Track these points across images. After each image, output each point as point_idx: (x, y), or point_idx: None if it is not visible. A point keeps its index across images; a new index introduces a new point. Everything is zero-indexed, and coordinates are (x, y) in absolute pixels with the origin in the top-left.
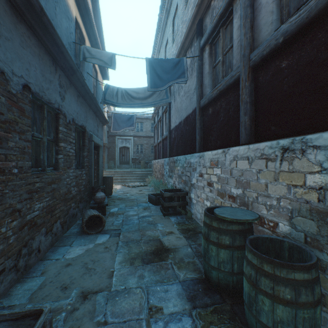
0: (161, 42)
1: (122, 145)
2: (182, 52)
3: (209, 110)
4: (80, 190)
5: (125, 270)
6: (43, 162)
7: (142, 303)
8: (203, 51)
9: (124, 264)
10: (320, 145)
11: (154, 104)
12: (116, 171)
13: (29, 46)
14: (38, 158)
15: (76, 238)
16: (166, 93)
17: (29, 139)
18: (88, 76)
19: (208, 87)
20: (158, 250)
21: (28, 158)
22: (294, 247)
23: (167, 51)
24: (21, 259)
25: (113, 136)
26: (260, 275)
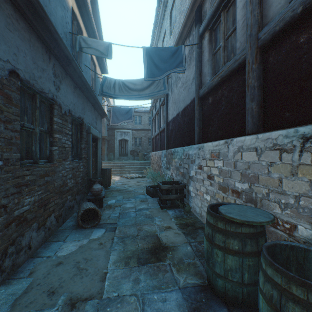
0: (158, 36)
1: (121, 138)
2: (179, 42)
3: (209, 99)
4: (77, 182)
5: (119, 272)
6: (35, 154)
7: None
8: (202, 38)
9: (119, 264)
10: None
11: (151, 95)
12: (115, 163)
13: (17, 29)
14: (30, 150)
15: (70, 232)
16: (164, 84)
17: (17, 129)
18: (86, 68)
19: (208, 76)
20: (155, 248)
21: (16, 149)
22: None
23: (165, 44)
24: (7, 259)
25: (112, 129)
26: (286, 300)
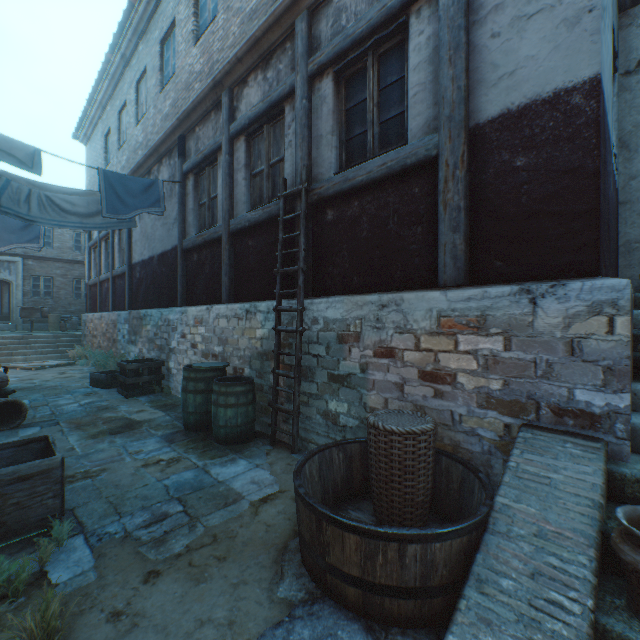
0: (109, 96)
1: None
2: (155, 154)
3: (195, 256)
4: None
5: (89, 442)
6: None
7: (121, 452)
8: (187, 178)
9: (85, 440)
10: (262, 310)
11: (107, 227)
12: None
13: None
14: None
15: None
16: None
17: None
18: None
19: (194, 228)
20: (127, 424)
21: None
22: (248, 379)
23: (125, 122)
24: None
25: None
26: (219, 396)
